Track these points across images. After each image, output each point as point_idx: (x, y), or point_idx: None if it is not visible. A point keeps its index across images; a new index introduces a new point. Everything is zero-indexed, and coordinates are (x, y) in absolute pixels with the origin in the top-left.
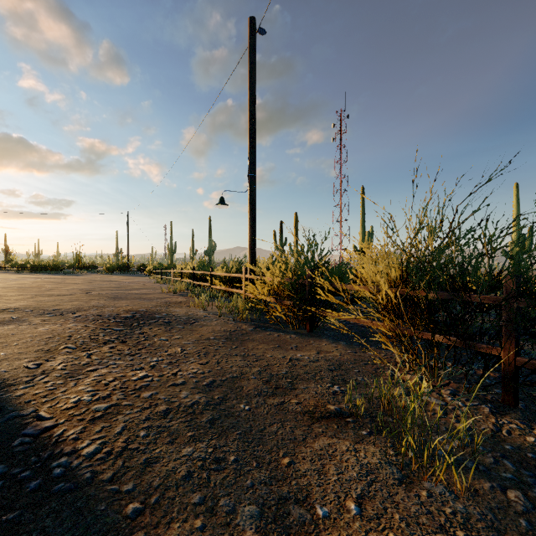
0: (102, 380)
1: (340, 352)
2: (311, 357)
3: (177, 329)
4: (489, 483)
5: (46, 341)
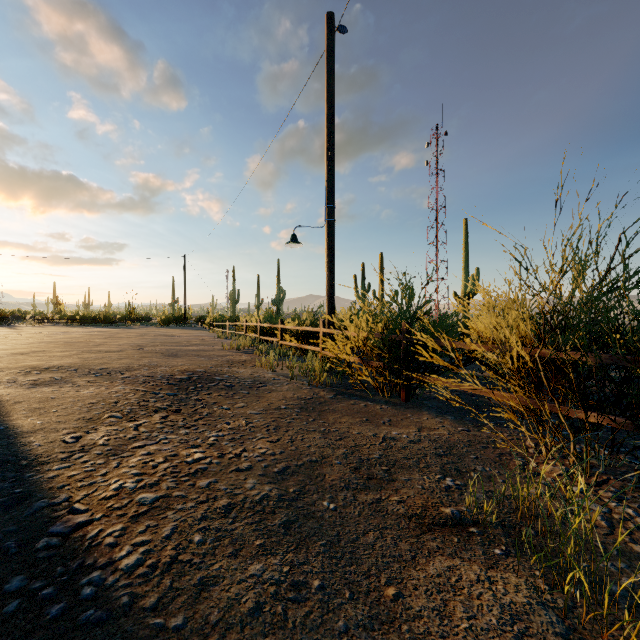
0: (150, 461)
1: (448, 429)
2: (411, 436)
3: (240, 395)
4: None
5: (89, 407)
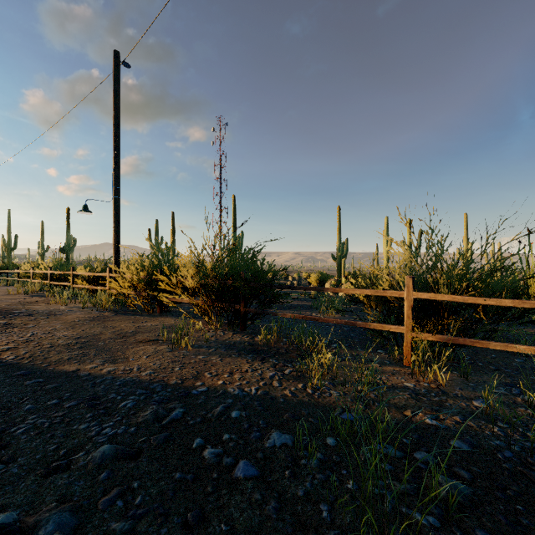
0: None
1: (176, 321)
2: (154, 324)
3: (42, 319)
4: (206, 349)
5: None
